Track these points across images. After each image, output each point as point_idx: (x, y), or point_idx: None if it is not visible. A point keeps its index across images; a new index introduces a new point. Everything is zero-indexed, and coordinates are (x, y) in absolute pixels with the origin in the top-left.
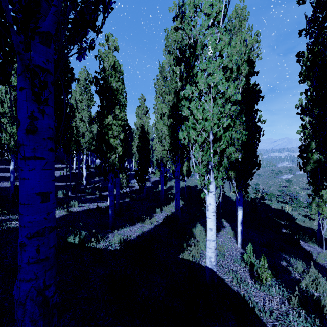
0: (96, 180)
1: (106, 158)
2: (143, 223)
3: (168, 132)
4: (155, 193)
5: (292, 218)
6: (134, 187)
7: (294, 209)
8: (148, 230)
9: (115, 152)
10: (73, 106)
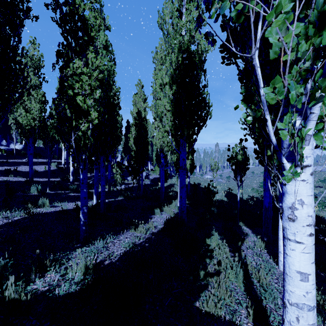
0: (88, 176)
1: (71, 127)
2: (135, 230)
3: (171, 105)
4: (154, 191)
5: (322, 221)
6: (131, 184)
7: (318, 209)
8: (142, 242)
9: (87, 120)
10: (27, 55)
